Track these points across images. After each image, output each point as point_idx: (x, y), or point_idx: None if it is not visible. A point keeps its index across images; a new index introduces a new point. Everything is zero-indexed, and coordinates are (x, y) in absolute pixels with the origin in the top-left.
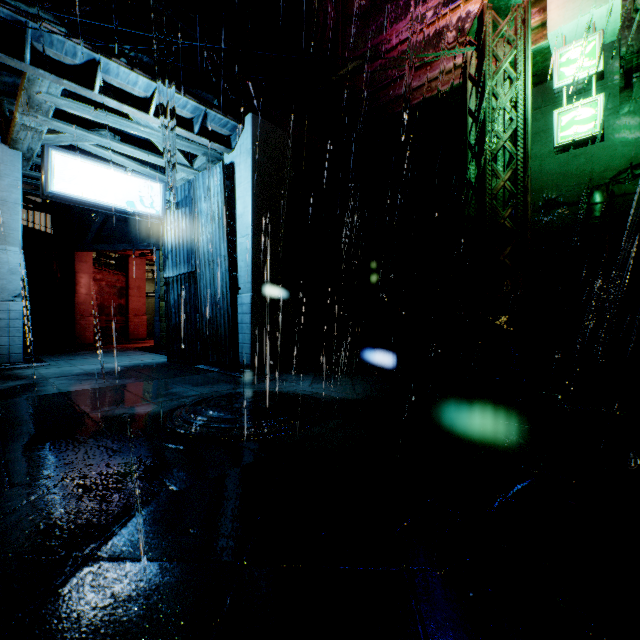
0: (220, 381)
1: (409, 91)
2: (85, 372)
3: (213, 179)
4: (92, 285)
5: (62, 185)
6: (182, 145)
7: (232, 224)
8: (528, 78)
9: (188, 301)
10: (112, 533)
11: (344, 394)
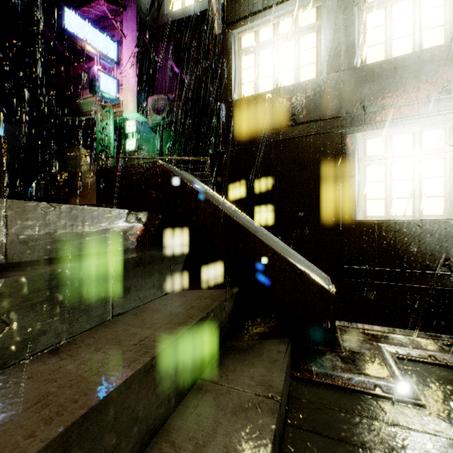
0: None
1: (90, 118)
2: None
3: None
4: None
5: None
6: None
7: None
8: (111, 130)
9: None
10: None
11: None
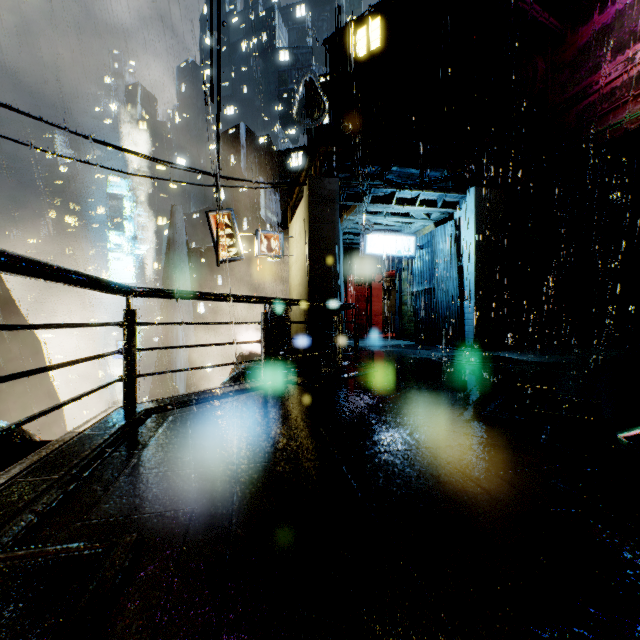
0: (456, 352)
1: (618, 122)
2: (377, 345)
3: (447, 230)
4: (354, 296)
5: (370, 249)
6: (426, 211)
7: (460, 257)
8: None
9: (429, 306)
10: (449, 371)
11: (539, 360)
